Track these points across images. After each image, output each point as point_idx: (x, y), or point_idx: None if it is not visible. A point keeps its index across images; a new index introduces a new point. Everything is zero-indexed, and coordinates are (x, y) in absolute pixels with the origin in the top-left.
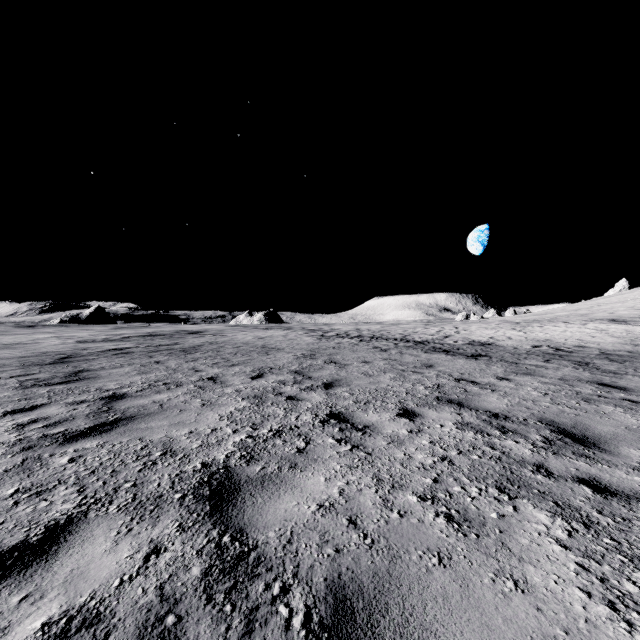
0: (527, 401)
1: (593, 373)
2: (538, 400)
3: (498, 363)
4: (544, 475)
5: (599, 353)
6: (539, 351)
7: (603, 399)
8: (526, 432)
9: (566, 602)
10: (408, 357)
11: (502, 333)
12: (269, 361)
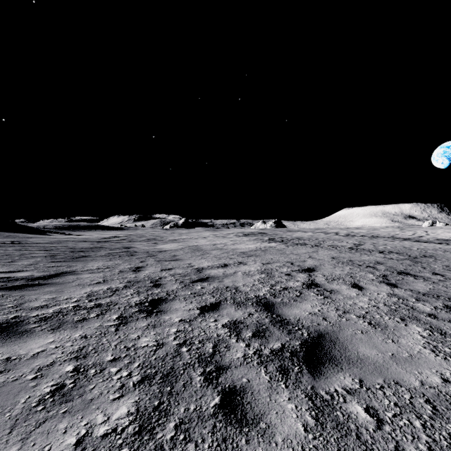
0: None
1: None
2: None
3: None
4: None
5: None
6: None
7: None
8: None
9: (450, 257)
10: (407, 243)
11: None
12: (350, 243)
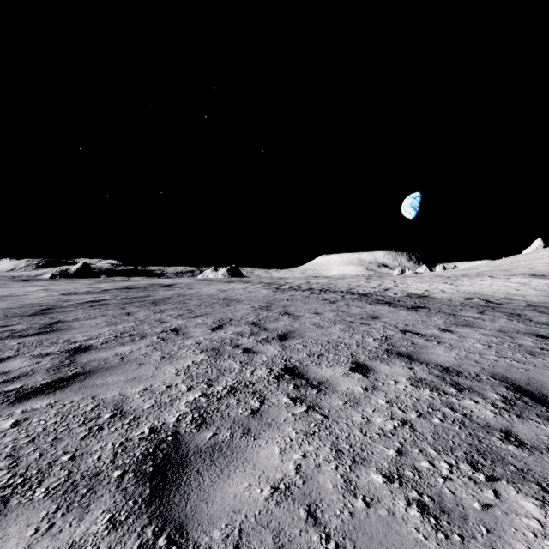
0: (474, 354)
1: (528, 325)
2: (484, 353)
3: (437, 314)
4: (515, 445)
5: (527, 305)
6: (472, 303)
7: (546, 352)
8: (482, 390)
9: None
10: (355, 309)
11: (436, 286)
12: (229, 312)
